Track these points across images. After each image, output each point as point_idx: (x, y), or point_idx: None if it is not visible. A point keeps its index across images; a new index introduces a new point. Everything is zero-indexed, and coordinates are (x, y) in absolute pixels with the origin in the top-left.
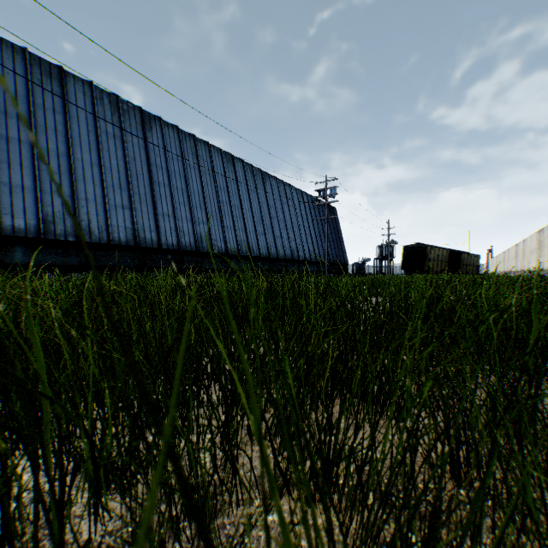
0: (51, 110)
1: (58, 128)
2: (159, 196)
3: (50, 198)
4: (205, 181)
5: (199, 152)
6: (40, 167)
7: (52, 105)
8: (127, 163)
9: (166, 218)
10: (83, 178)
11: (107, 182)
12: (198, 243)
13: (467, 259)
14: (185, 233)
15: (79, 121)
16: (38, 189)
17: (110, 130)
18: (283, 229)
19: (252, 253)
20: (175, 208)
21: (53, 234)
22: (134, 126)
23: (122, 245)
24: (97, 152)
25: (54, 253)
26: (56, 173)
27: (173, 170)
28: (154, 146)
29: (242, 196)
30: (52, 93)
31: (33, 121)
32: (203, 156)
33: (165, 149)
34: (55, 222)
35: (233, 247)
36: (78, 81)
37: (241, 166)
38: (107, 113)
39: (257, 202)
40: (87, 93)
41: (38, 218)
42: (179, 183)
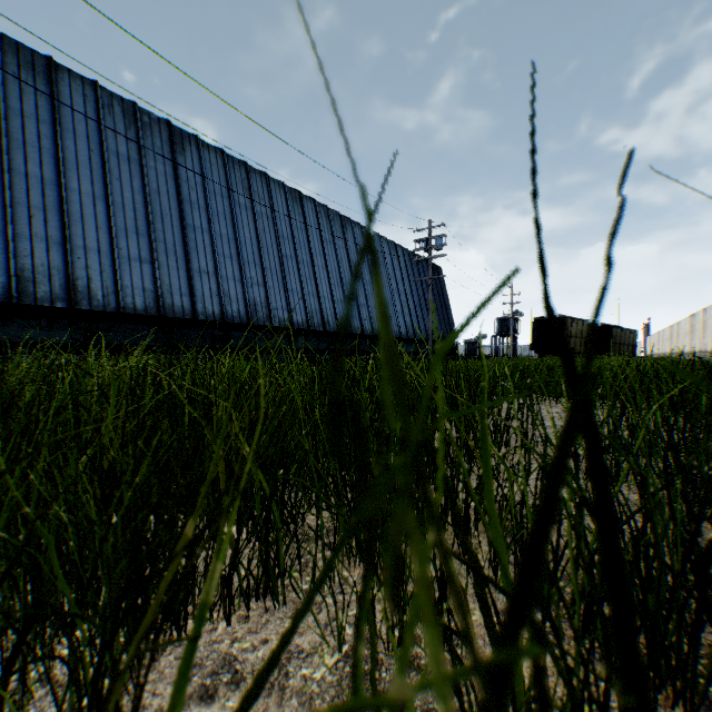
0: (33, 119)
1: (44, 145)
2: (195, 246)
3: (29, 245)
4: (261, 227)
5: (254, 187)
6: (14, 199)
7: (35, 111)
8: (147, 199)
9: (204, 277)
10: (81, 217)
11: (117, 224)
12: (250, 313)
13: (620, 336)
14: (232, 298)
15: (76, 135)
16: (10, 231)
17: (122, 151)
18: (371, 295)
19: (327, 326)
20: (218, 263)
21: (32, 297)
22: (159, 146)
23: (137, 314)
24: (102, 181)
25: (33, 326)
26: (40, 209)
27: (215, 210)
28: (188, 176)
29: (314, 248)
30: (35, 94)
31: (5, 132)
32: (258, 192)
33: (204, 180)
34: (35, 280)
35: (300, 319)
36: (75, 79)
37: (312, 207)
38: (119, 126)
39: (334, 257)
40: (89, 97)
41: (10, 274)
42: (224, 228)
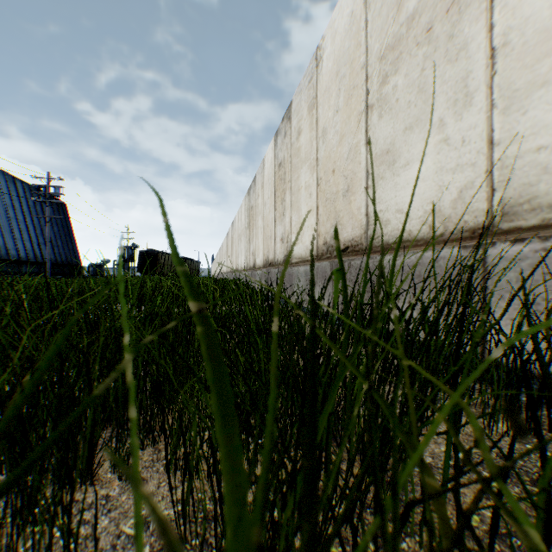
0: None
1: None
2: None
3: None
4: None
5: None
6: None
7: None
8: None
9: None
10: None
11: None
12: None
13: (191, 265)
14: None
15: None
16: None
17: None
18: None
19: None
20: None
21: None
22: None
23: None
24: None
25: None
26: None
27: None
28: None
29: None
30: None
31: None
32: None
33: None
34: None
35: None
36: None
37: None
38: None
39: None
40: None
41: None
42: None
